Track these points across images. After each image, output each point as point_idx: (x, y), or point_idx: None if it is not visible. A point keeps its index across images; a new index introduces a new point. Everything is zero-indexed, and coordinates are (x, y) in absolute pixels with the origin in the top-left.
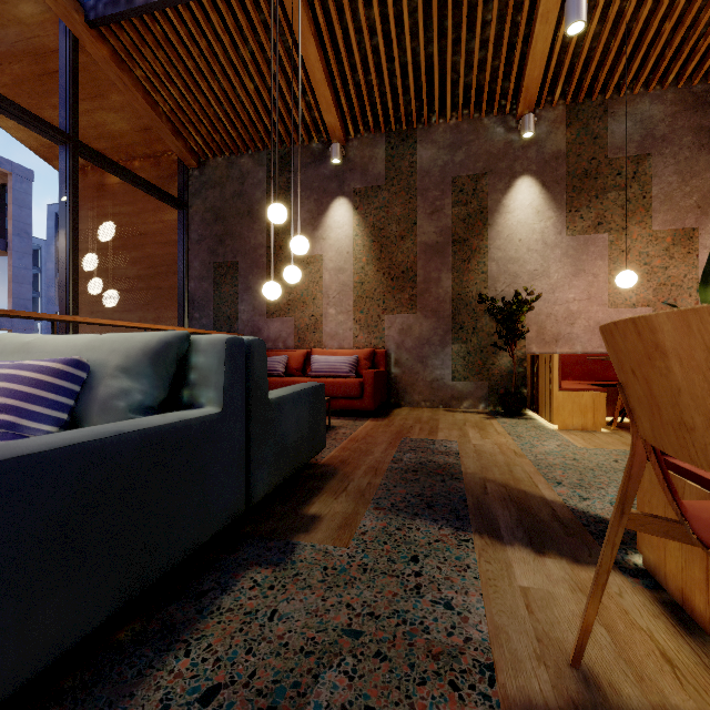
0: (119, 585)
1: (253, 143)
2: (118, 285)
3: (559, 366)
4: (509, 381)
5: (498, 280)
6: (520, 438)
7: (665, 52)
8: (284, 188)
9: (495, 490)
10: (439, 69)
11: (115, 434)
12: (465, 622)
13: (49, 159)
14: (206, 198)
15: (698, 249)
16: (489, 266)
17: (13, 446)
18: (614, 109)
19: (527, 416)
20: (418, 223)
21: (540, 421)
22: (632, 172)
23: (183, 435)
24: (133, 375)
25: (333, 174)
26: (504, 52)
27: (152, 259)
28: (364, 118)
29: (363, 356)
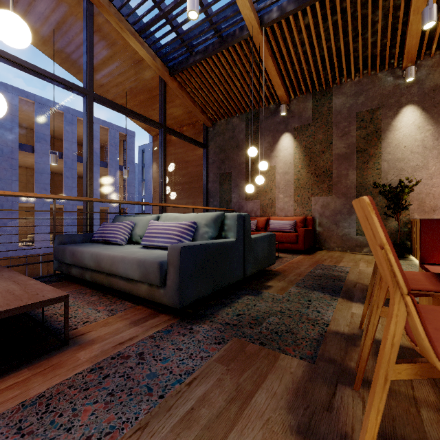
0: (212, 285)
1: (239, 110)
2: (176, 187)
3: None
4: (397, 236)
5: (388, 173)
6: None
7: None
8: (255, 131)
9: (360, 286)
10: (345, 52)
11: (211, 243)
12: (323, 316)
13: (149, 131)
14: (216, 141)
15: None
16: (382, 165)
17: (193, 243)
18: None
19: (408, 258)
20: (333, 142)
21: (416, 261)
22: None
23: (226, 246)
24: (209, 227)
25: (281, 121)
26: (388, 35)
27: (191, 173)
28: (299, 87)
29: (298, 221)
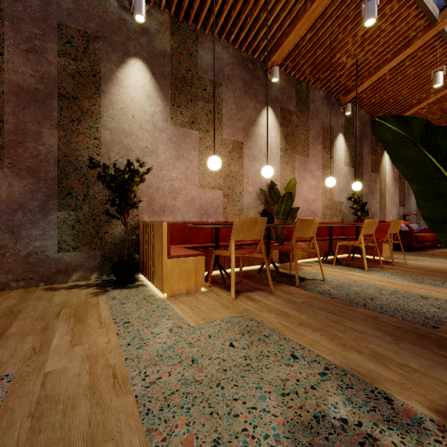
0: None
1: None
2: None
3: (168, 234)
4: (123, 248)
5: (112, 149)
6: (128, 328)
7: (231, 13)
8: None
9: None
10: None
11: None
12: None
13: None
14: None
15: (244, 156)
16: (103, 133)
17: None
18: (202, 39)
19: (139, 282)
20: (6, 55)
21: (151, 286)
22: (212, 92)
23: None
24: None
25: None
26: None
27: None
28: None
29: None
